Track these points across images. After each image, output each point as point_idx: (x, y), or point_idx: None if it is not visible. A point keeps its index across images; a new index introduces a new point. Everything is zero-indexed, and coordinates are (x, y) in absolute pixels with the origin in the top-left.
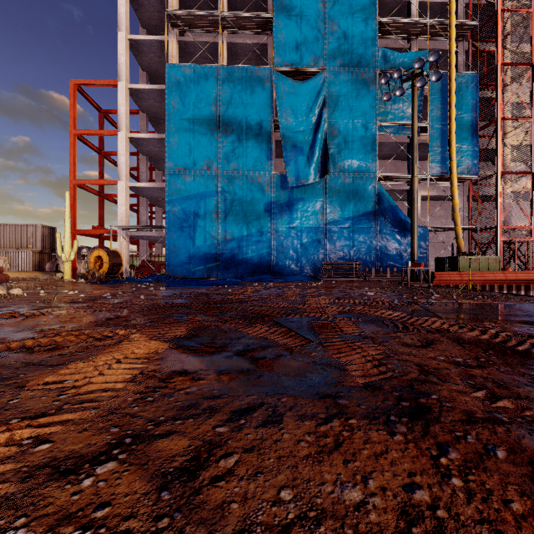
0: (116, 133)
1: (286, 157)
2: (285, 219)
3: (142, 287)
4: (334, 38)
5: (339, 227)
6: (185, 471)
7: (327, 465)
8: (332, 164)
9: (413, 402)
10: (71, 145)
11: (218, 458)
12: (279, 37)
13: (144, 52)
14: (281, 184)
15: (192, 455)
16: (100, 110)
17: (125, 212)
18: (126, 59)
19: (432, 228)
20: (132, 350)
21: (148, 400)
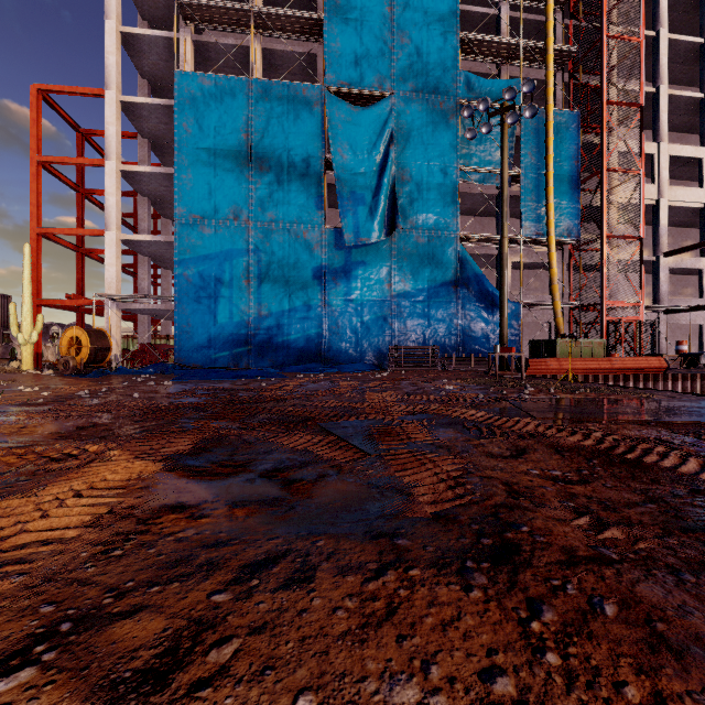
0: (102, 163)
1: (342, 206)
2: (341, 289)
3: (138, 381)
4: (404, 54)
5: (410, 300)
6: (151, 674)
7: (373, 646)
8: (402, 219)
9: (497, 538)
10: (33, 177)
11: (207, 647)
12: (333, 47)
13: (144, 52)
14: (335, 243)
15: (166, 646)
16: (78, 130)
17: (116, 275)
18: (117, 60)
19: (526, 303)
20: (102, 475)
21: (114, 556)
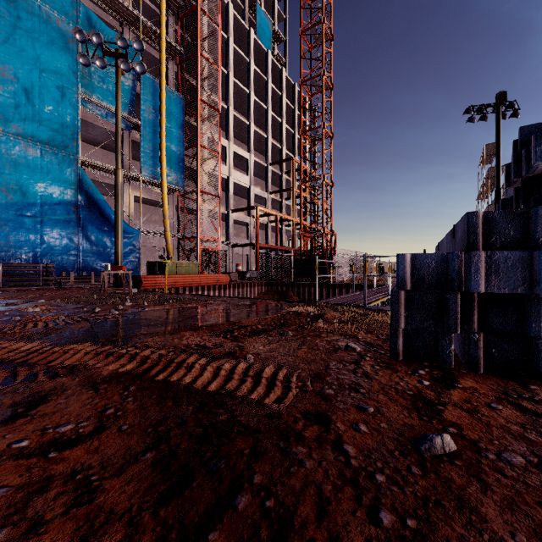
0: None
1: None
2: None
3: None
4: None
5: (16, 213)
6: None
7: None
8: (3, 119)
9: None
10: None
11: None
12: None
13: None
14: None
15: None
16: None
17: None
18: None
19: (145, 231)
20: None
21: None
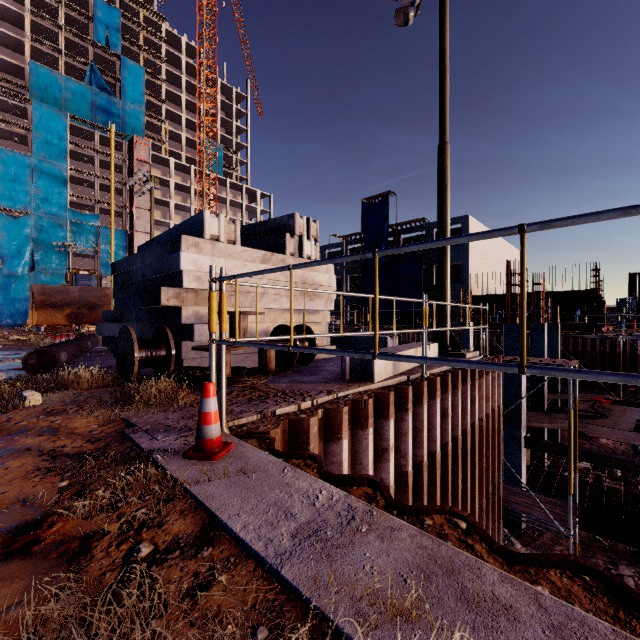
0: None
1: (3, 259)
2: (2, 293)
3: None
4: (39, 198)
5: None
6: None
7: None
8: (38, 265)
9: None
10: None
11: None
12: None
13: None
14: None
15: None
16: None
17: None
18: None
19: None
20: None
21: None
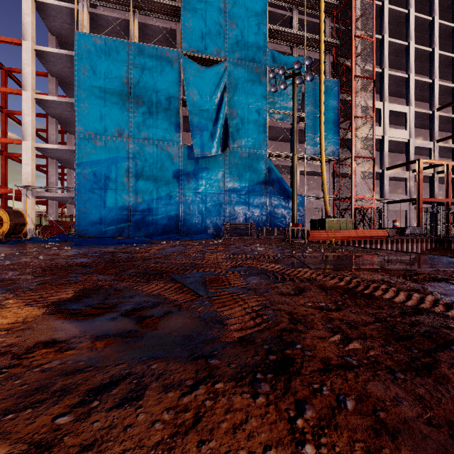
0: (20, 92)
1: (193, 131)
2: (192, 185)
3: (45, 247)
4: (233, 35)
5: (237, 193)
6: None
7: (178, 452)
8: (232, 141)
9: (280, 354)
10: None
11: None
12: (187, 26)
13: (53, 16)
14: (188, 155)
15: None
16: (2, 67)
17: (31, 172)
18: (32, 20)
19: (308, 196)
20: None
21: None
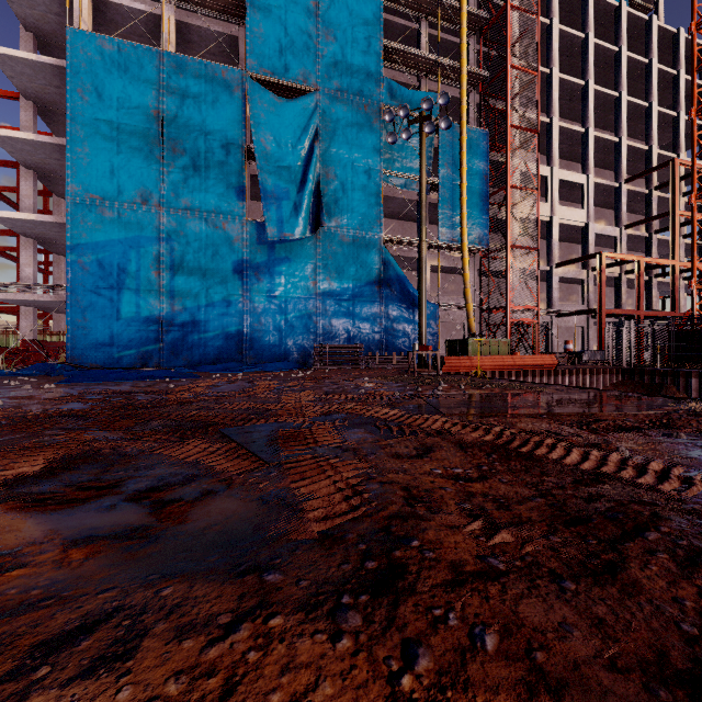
0: None
1: (265, 199)
2: (264, 285)
3: (10, 384)
4: (329, 52)
5: (336, 299)
6: None
7: None
8: (327, 216)
9: (384, 559)
10: None
11: None
12: (256, 32)
13: None
14: (258, 236)
15: None
16: None
17: None
18: None
19: (443, 305)
20: None
21: None
